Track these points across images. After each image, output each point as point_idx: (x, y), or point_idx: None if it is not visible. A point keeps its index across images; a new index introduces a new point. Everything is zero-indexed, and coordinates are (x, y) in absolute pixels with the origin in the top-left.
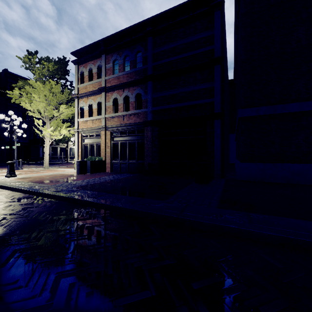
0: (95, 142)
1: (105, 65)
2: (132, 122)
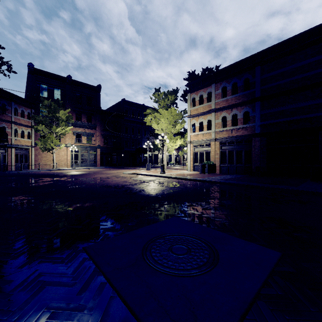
0: (204, 150)
1: (215, 92)
2: (240, 134)
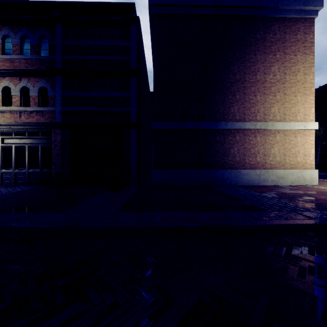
0: None
1: None
2: (34, 121)
